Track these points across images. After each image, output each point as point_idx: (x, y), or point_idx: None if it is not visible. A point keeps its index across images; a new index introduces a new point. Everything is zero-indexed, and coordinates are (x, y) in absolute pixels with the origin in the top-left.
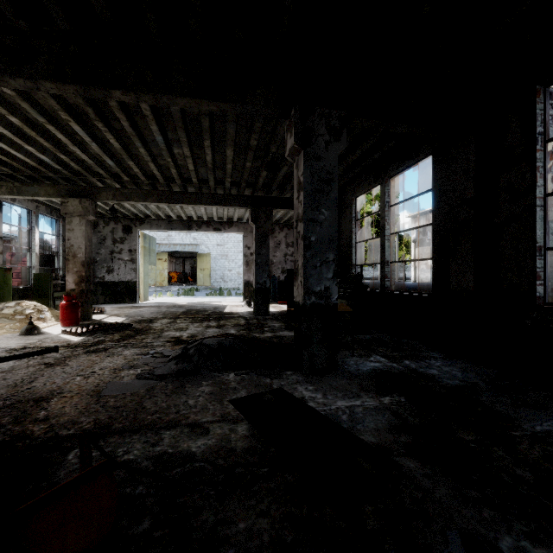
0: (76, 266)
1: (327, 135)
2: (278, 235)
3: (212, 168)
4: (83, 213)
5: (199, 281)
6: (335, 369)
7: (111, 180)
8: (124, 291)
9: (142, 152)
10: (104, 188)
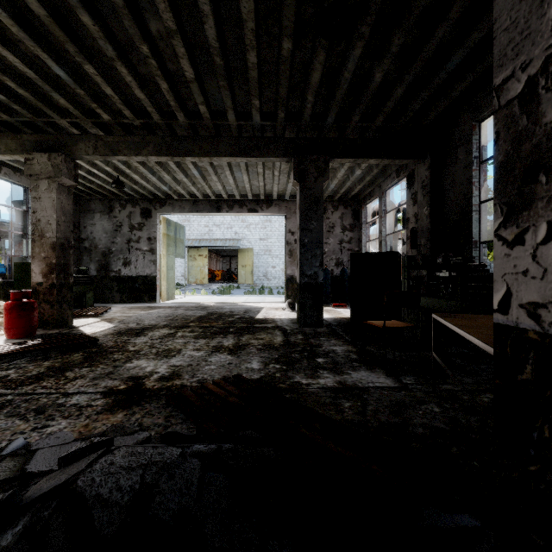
0: (44, 250)
1: None
2: (331, 216)
3: (222, 68)
4: (53, 174)
5: (240, 278)
6: None
7: (87, 122)
8: (143, 288)
9: (89, 27)
10: (81, 137)
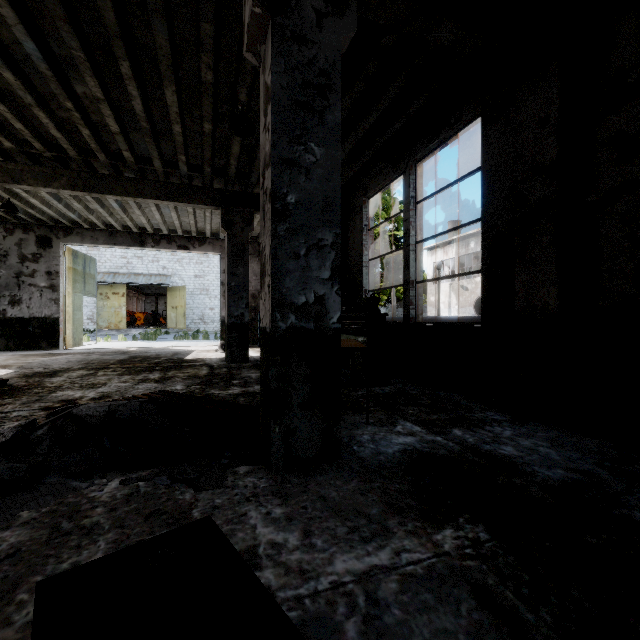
0: None
1: None
2: None
3: (149, 130)
4: None
5: (170, 322)
6: (336, 456)
7: None
8: (39, 332)
9: (10, 80)
10: None
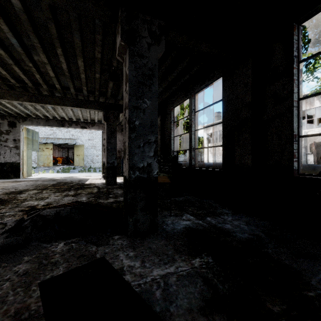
0: None
1: (149, 38)
2: None
3: (69, 76)
4: None
5: (75, 163)
6: (156, 230)
7: None
8: (10, 170)
9: (2, 54)
10: None
